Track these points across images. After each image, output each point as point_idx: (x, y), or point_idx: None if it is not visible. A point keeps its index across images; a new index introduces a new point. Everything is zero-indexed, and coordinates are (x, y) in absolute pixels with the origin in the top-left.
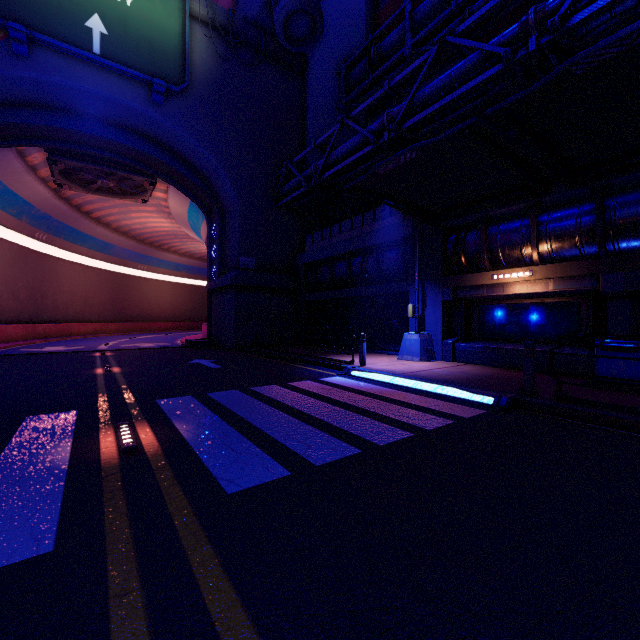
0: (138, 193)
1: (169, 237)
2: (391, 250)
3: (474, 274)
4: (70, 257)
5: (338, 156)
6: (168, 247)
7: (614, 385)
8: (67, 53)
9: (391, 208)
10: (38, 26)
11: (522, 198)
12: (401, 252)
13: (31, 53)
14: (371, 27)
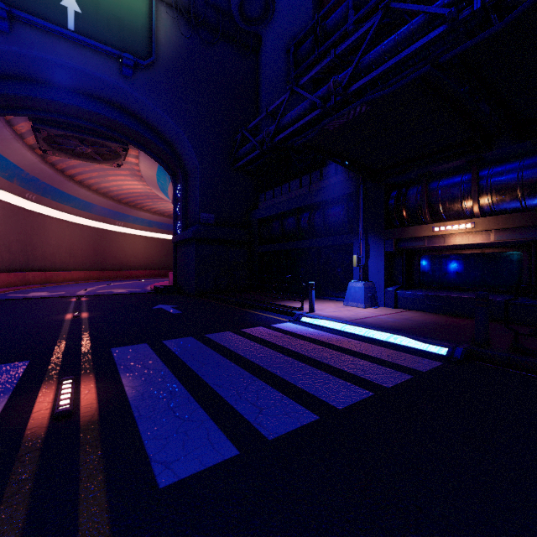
0: (113, 158)
1: (142, 198)
2: (336, 206)
3: (416, 226)
4: (57, 215)
5: (288, 121)
6: (142, 206)
7: None
8: (45, 29)
9: (336, 167)
10: (17, 4)
11: (463, 154)
12: (346, 207)
13: (12, 29)
14: (317, 9)
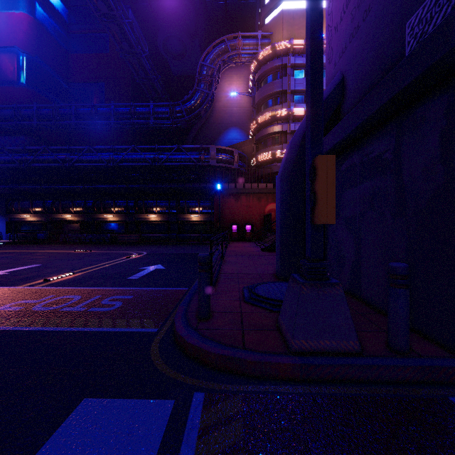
0: None
1: None
2: None
3: (16, 214)
4: None
5: None
6: None
7: (38, 240)
8: None
9: None
10: None
11: (28, 197)
12: None
13: None
14: None
